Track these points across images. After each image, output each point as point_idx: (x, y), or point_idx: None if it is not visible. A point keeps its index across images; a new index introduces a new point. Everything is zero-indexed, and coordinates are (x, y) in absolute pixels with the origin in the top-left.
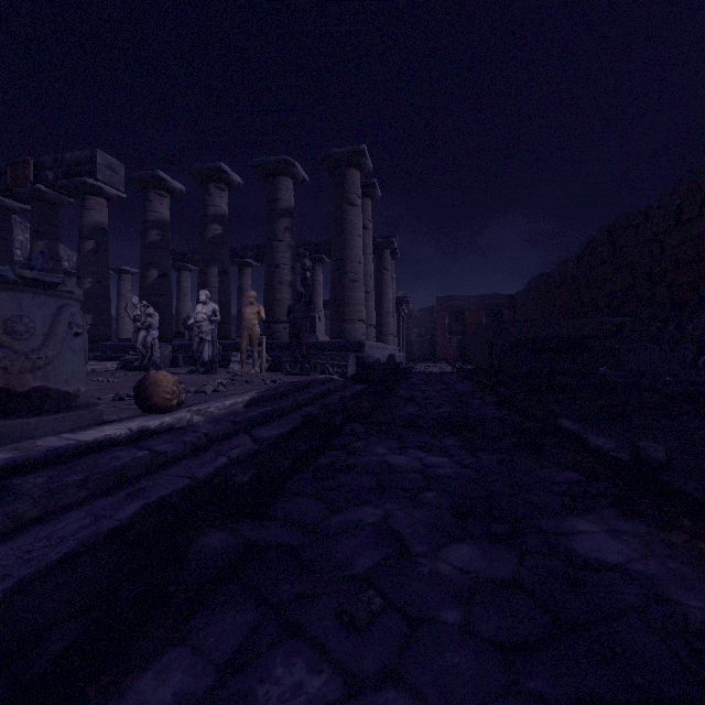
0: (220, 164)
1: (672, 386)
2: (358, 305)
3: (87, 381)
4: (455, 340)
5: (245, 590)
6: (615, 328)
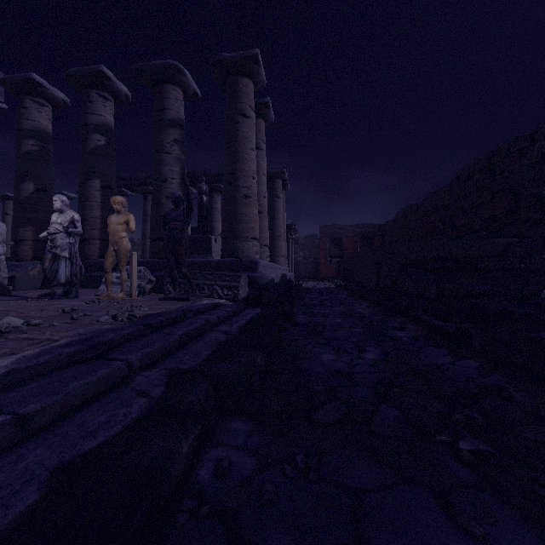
0: (101, 67)
1: None
2: (251, 222)
3: None
4: (335, 262)
5: None
6: (501, 249)
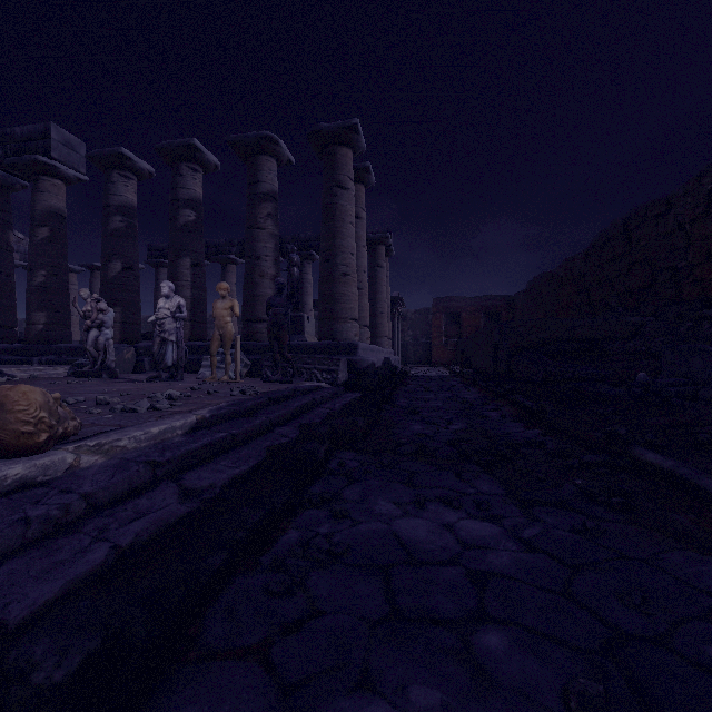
0: (193, 140)
1: None
2: (350, 302)
3: None
4: (452, 343)
5: None
6: (634, 329)
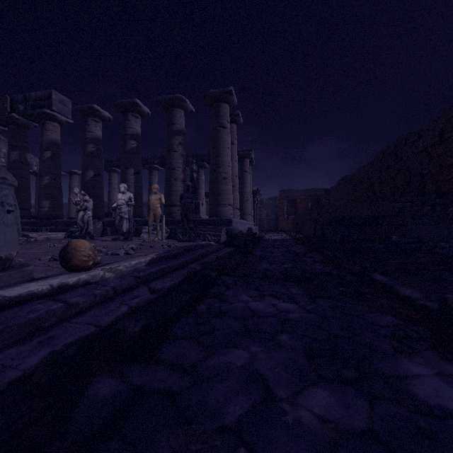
0: (135, 100)
1: (447, 249)
2: (228, 194)
3: (39, 246)
4: (291, 218)
5: (124, 447)
6: (398, 210)
